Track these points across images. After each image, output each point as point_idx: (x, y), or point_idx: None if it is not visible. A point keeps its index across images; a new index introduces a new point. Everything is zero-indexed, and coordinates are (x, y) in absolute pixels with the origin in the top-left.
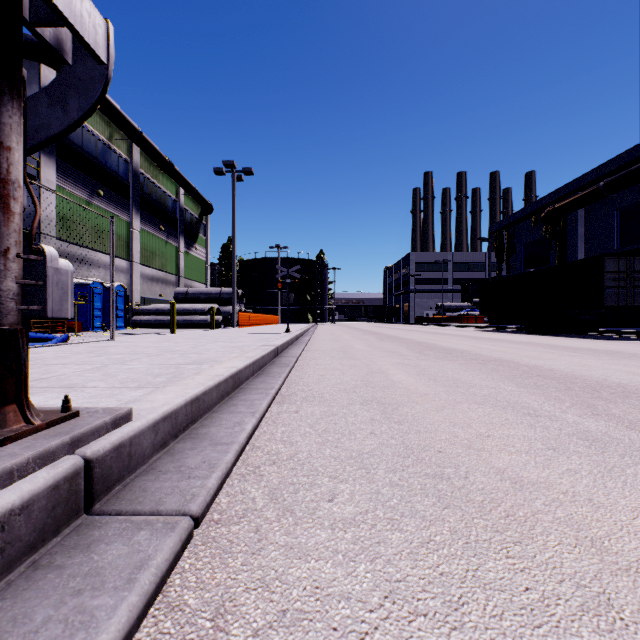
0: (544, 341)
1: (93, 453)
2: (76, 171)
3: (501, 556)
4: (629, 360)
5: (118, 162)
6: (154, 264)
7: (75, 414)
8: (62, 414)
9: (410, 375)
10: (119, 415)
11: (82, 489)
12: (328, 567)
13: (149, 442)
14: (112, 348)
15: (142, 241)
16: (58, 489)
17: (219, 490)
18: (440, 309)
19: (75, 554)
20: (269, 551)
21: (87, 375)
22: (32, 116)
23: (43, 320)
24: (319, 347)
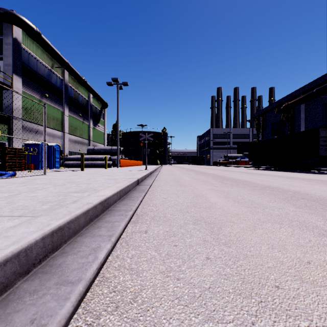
0: (288, 175)
1: None
2: (33, 83)
3: None
4: None
5: (56, 79)
6: (76, 134)
7: None
8: None
9: (221, 198)
10: None
11: None
12: None
13: None
14: (39, 180)
15: (70, 121)
16: None
17: None
18: (226, 158)
19: None
20: None
21: None
22: None
23: (13, 163)
24: (163, 178)
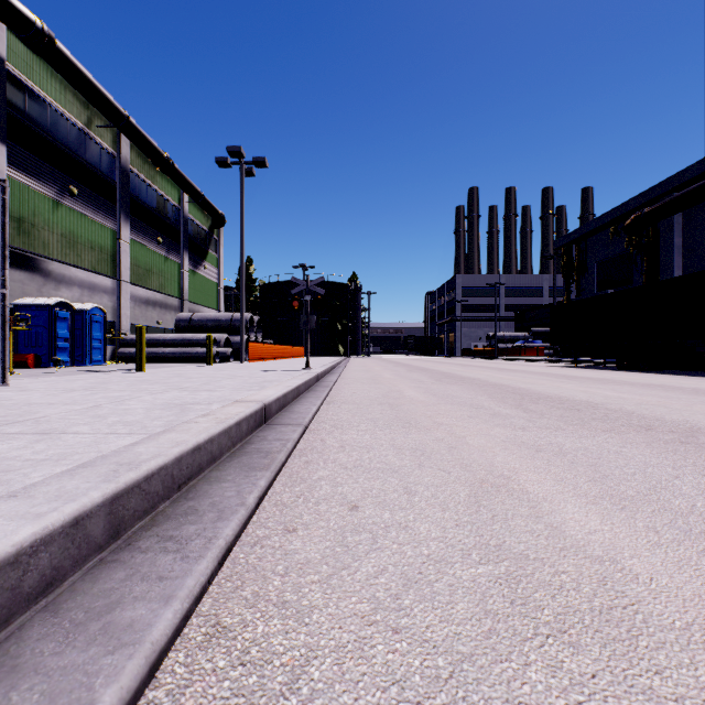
0: (674, 383)
1: None
2: (38, 161)
3: None
4: None
5: (100, 155)
6: (150, 284)
7: None
8: None
9: (599, 505)
10: None
11: None
12: None
13: None
14: None
15: (133, 255)
16: None
17: None
18: (492, 340)
19: None
20: None
21: None
22: None
23: None
24: (350, 395)
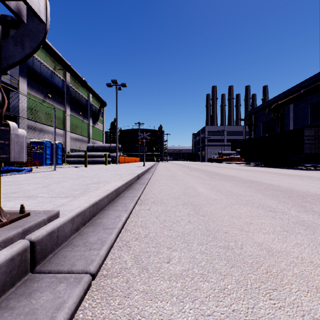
0: (273, 171)
1: (35, 238)
2: (37, 85)
3: (266, 298)
4: (318, 181)
5: (58, 80)
6: (77, 132)
7: (27, 214)
8: (19, 215)
9: (207, 189)
10: (52, 215)
11: (28, 259)
12: (168, 306)
13: (69, 229)
14: (54, 175)
15: (71, 120)
16: (13, 260)
17: (106, 256)
18: (220, 154)
19: (22, 299)
20: (134, 295)
21: (39, 190)
22: (5, 51)
23: None
24: (160, 174)
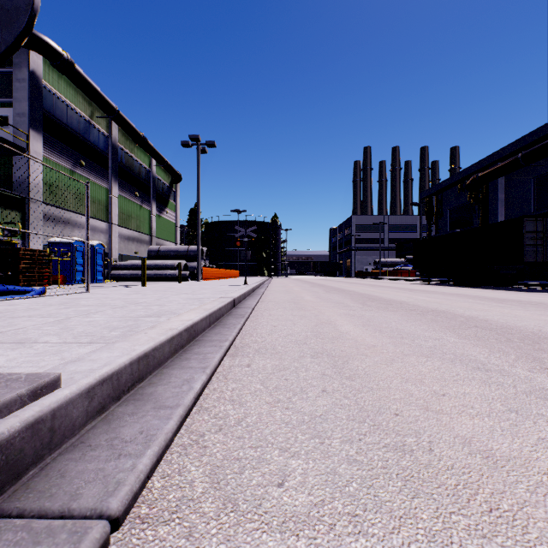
0: (472, 293)
1: None
2: (61, 144)
3: None
4: None
5: (98, 137)
6: (130, 225)
7: None
8: None
9: (356, 326)
10: (41, 384)
11: None
12: None
13: (81, 410)
14: (83, 300)
15: (120, 205)
16: None
17: (154, 469)
18: (378, 264)
19: None
20: None
21: (45, 328)
22: None
23: (31, 274)
24: (273, 298)
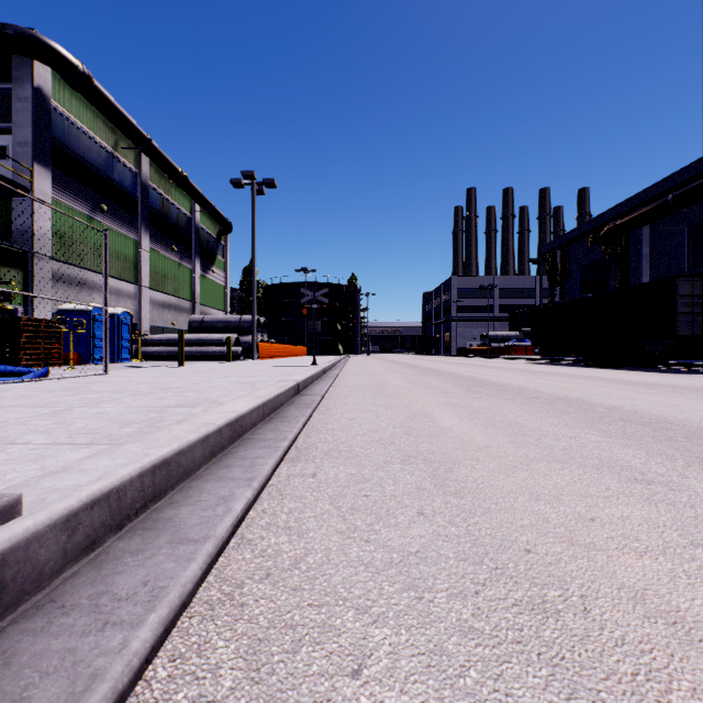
0: (609, 375)
1: None
2: (76, 183)
3: None
4: None
5: (124, 174)
6: (166, 289)
7: None
8: None
9: (461, 419)
10: None
11: None
12: None
13: (54, 550)
14: (97, 384)
15: (152, 263)
16: None
17: (159, 646)
18: (485, 339)
19: None
20: None
21: (33, 423)
22: None
23: (35, 351)
24: (349, 382)
